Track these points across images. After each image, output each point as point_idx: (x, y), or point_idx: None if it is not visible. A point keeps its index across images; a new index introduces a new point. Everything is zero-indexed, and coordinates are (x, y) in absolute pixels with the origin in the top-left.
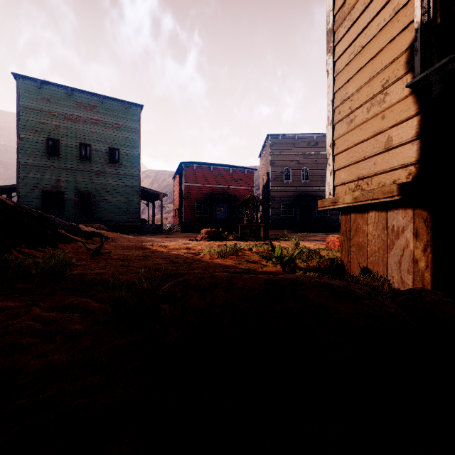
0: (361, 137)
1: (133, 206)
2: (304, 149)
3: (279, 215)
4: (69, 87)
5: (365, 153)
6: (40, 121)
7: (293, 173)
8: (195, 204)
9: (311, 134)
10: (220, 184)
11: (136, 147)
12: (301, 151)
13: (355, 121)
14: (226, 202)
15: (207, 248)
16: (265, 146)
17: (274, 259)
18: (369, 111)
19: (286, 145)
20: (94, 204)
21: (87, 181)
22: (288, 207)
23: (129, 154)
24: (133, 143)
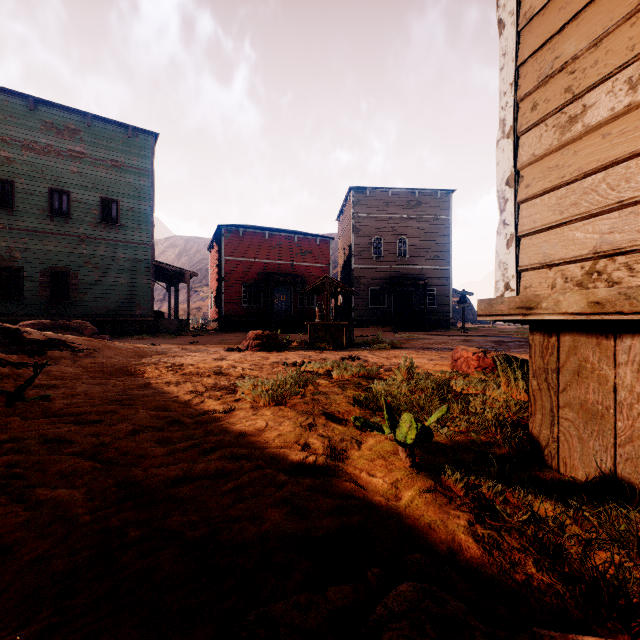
0: (608, 154)
1: (141, 291)
2: (402, 211)
3: (366, 306)
4: (30, 97)
5: (624, 193)
6: None
7: (387, 245)
8: (241, 288)
9: (411, 190)
10: (279, 259)
11: (147, 199)
12: (397, 214)
13: (587, 117)
14: (289, 287)
15: (252, 371)
16: (346, 205)
17: (385, 427)
18: (637, 87)
19: (376, 204)
20: (75, 288)
21: (63, 251)
22: (380, 294)
23: (134, 209)
24: (141, 193)
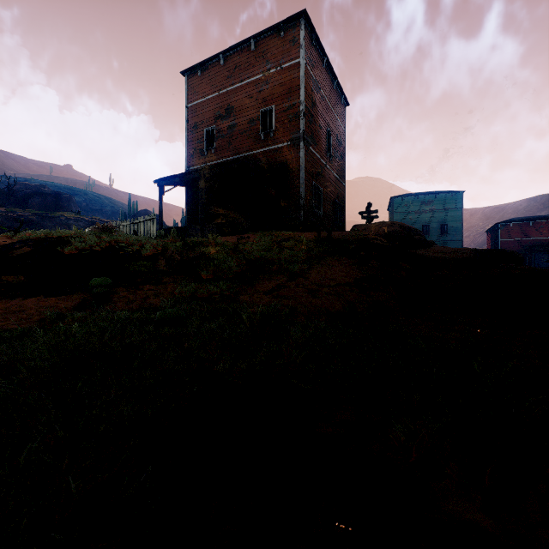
0: None
1: None
2: None
3: None
4: (417, 195)
5: None
6: (402, 218)
7: None
8: None
9: None
10: (540, 236)
11: (459, 220)
12: None
13: None
14: (548, 252)
15: None
16: None
17: None
18: None
19: None
20: None
21: None
22: None
23: (453, 226)
24: (456, 218)
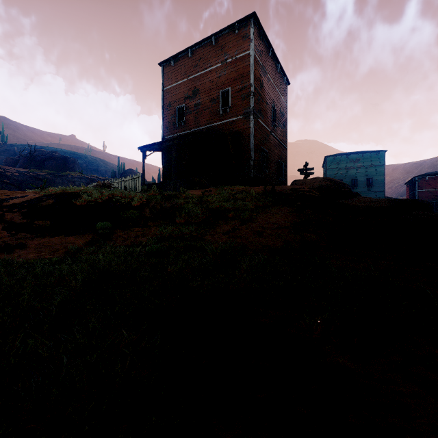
0: None
1: None
2: None
3: None
4: (347, 154)
5: None
6: (334, 173)
7: None
8: None
9: None
10: None
11: (382, 175)
12: None
13: None
14: None
15: None
16: None
17: None
18: None
19: None
20: None
21: None
22: None
23: (377, 180)
24: (380, 173)
